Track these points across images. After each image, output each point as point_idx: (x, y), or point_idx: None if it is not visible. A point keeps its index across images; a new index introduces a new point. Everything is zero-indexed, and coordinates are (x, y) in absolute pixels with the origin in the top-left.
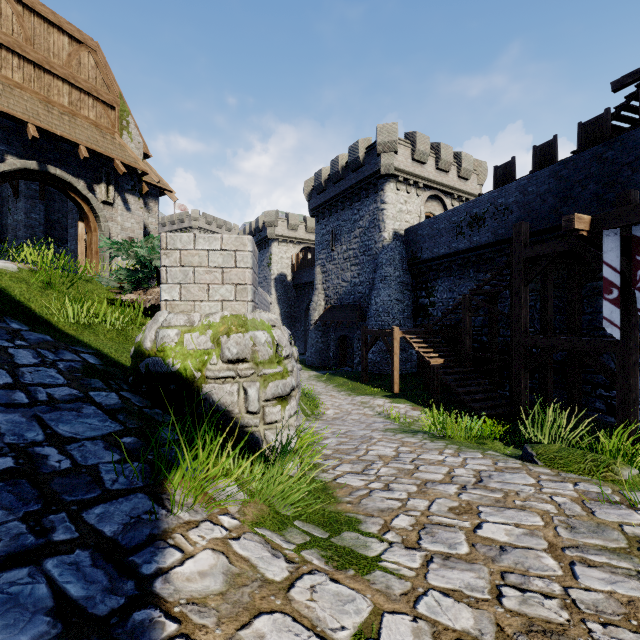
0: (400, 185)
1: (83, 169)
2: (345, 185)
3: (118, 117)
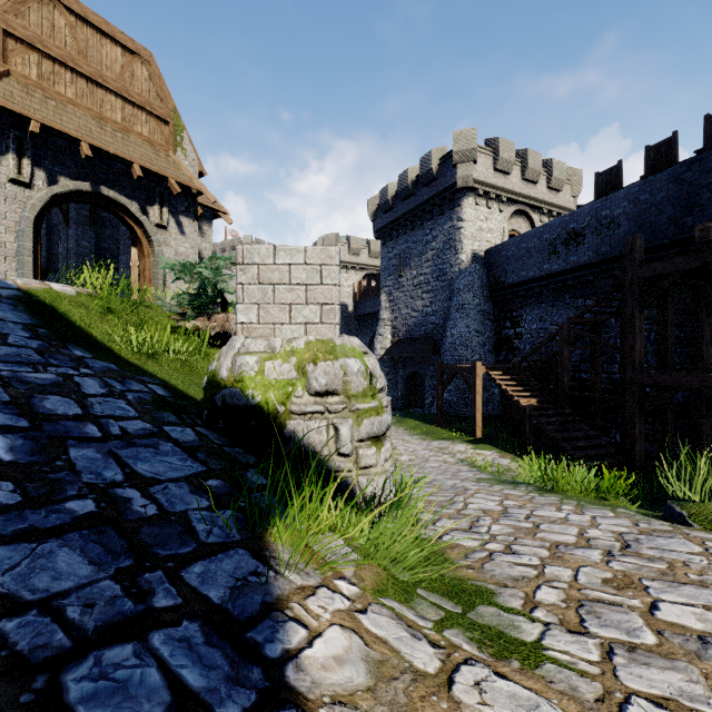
0: (480, 199)
1: (136, 190)
2: (415, 202)
3: (172, 132)
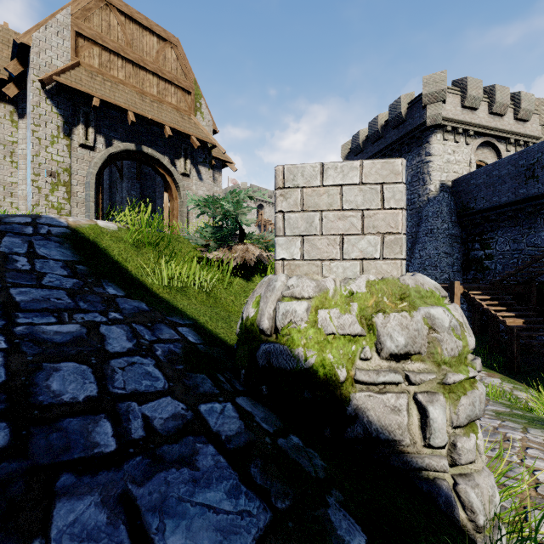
0: (447, 135)
1: (167, 147)
2: (384, 143)
3: (193, 100)
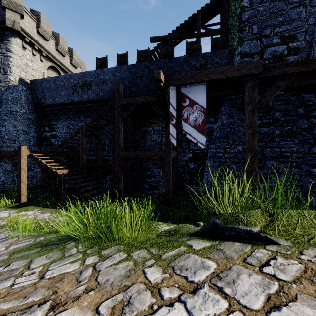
0: (26, 45)
1: None
2: None
3: None
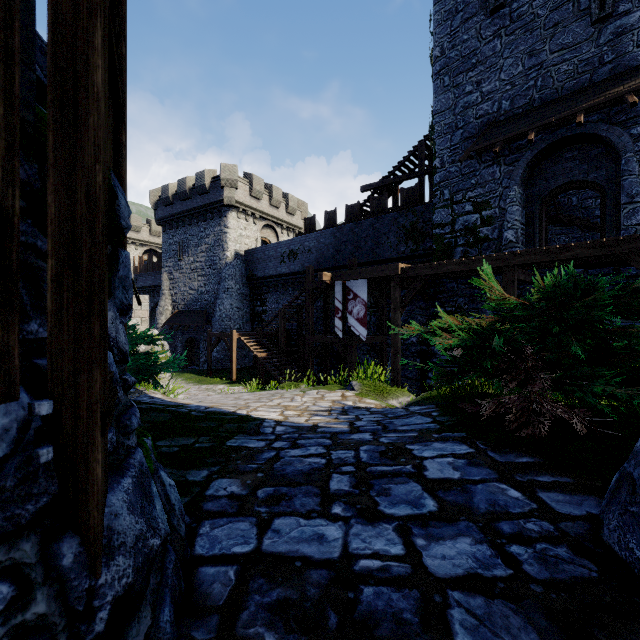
0: (241, 214)
1: None
2: (192, 204)
3: None
